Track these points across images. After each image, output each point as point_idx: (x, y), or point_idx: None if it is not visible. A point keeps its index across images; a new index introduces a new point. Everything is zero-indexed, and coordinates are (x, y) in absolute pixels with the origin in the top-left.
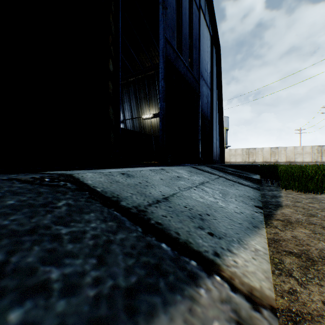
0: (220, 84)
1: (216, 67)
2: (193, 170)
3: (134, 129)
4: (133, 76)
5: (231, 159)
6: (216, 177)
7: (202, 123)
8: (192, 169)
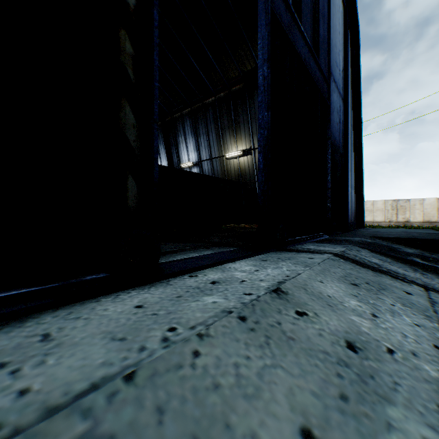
0: (357, 92)
1: (350, 64)
2: (352, 274)
3: (214, 174)
4: (212, 96)
5: (366, 217)
6: (427, 299)
7: (331, 159)
8: (347, 269)
